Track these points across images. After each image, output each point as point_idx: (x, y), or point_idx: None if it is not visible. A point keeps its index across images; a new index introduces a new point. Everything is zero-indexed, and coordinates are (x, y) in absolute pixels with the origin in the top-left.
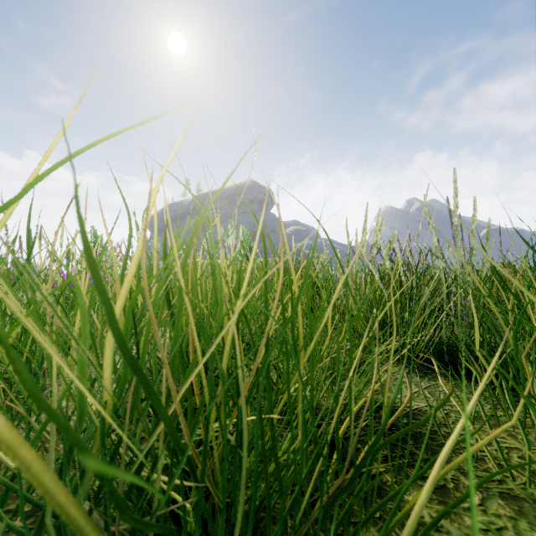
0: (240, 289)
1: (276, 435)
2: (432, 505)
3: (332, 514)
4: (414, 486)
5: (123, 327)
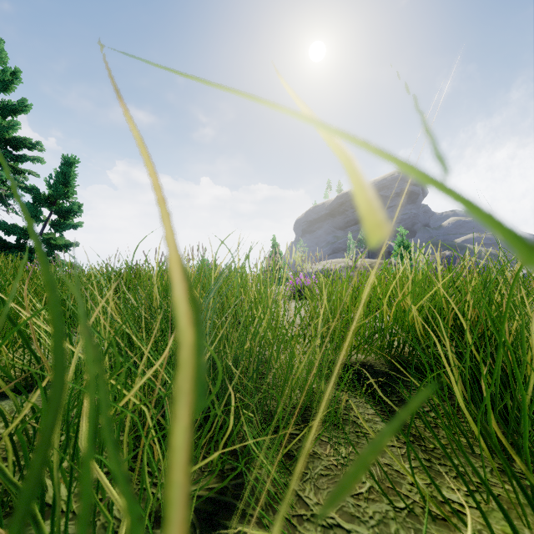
0: None
1: None
2: None
3: None
4: None
5: (469, 302)
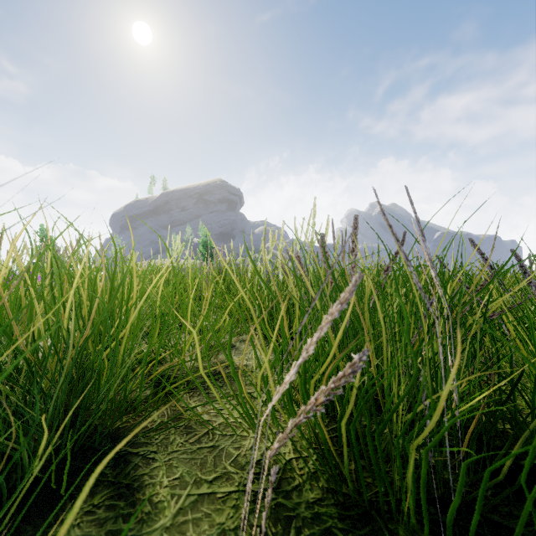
0: (158, 287)
1: (102, 365)
2: (201, 403)
3: (139, 409)
4: (200, 397)
5: None
